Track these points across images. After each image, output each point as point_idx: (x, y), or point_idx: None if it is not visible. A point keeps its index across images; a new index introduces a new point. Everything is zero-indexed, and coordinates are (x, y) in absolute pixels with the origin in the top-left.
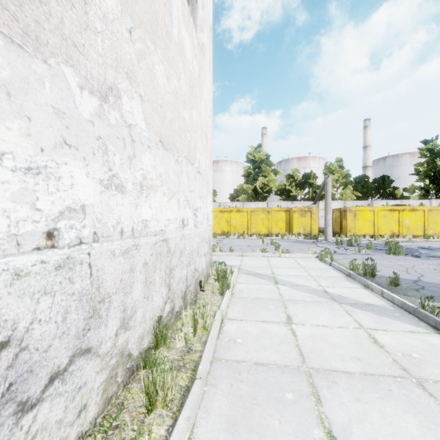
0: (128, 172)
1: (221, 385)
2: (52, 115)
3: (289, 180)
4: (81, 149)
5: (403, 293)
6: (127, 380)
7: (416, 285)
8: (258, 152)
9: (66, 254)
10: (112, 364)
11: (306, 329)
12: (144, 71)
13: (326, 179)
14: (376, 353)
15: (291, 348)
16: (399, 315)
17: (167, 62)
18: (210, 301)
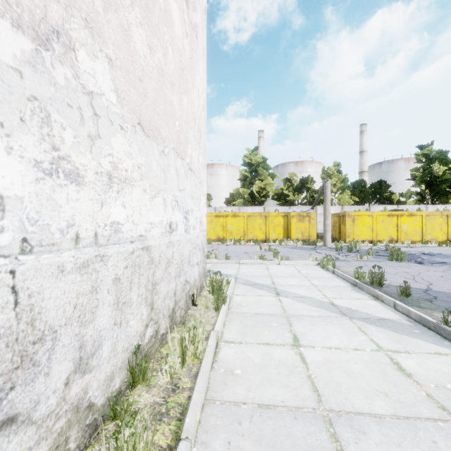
0: (87, 156)
1: (216, 443)
2: None
3: (287, 184)
4: None
5: (416, 305)
6: (86, 442)
7: (428, 295)
8: (255, 155)
9: None
10: (59, 427)
11: (318, 353)
12: (114, 26)
13: (325, 183)
14: (404, 385)
15: (302, 380)
16: (418, 332)
17: (149, 28)
18: (203, 318)
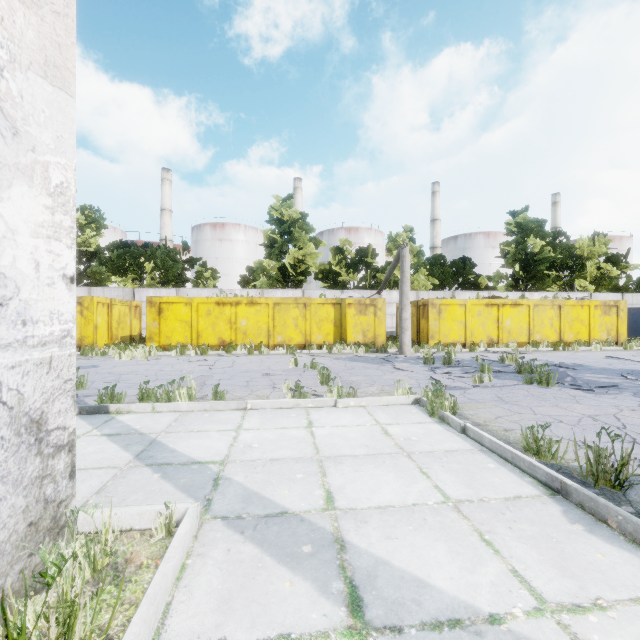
0: None
1: None
2: None
3: (337, 256)
4: None
5: None
6: None
7: None
8: (289, 208)
9: None
10: None
11: None
12: None
13: (403, 250)
14: None
15: None
16: None
17: None
18: None
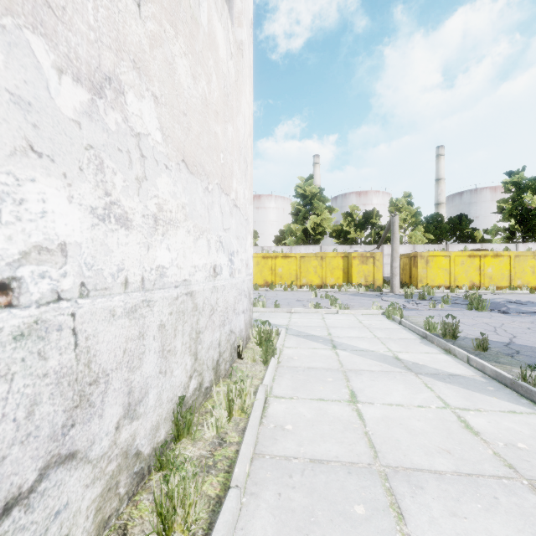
0: (135, 199)
1: (265, 494)
2: (8, 105)
3: (347, 219)
4: (59, 161)
5: (494, 360)
6: (134, 489)
7: (509, 349)
8: (310, 185)
9: (33, 316)
10: (110, 470)
11: (377, 410)
12: (159, 62)
13: (393, 218)
14: (470, 443)
15: (358, 437)
16: (493, 390)
17: (193, 57)
18: (250, 372)
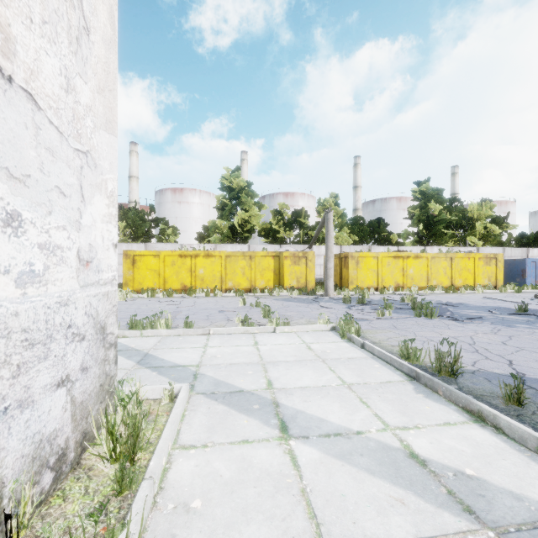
0: None
1: None
2: None
3: (277, 217)
4: None
5: None
6: None
7: None
8: (237, 178)
9: None
10: None
11: None
12: None
13: (328, 214)
14: None
15: None
16: None
17: None
18: None
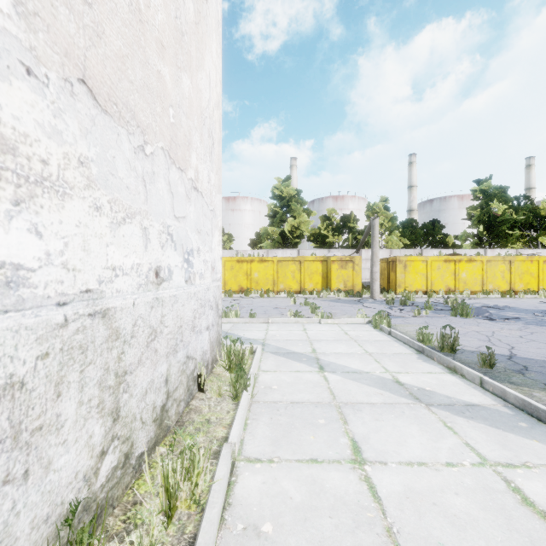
0: None
1: None
2: None
3: (325, 223)
4: None
5: (507, 380)
6: None
7: (516, 364)
8: (287, 187)
9: None
10: None
11: (394, 477)
12: None
13: (373, 221)
14: None
15: (379, 542)
16: (527, 427)
17: None
18: (213, 414)
